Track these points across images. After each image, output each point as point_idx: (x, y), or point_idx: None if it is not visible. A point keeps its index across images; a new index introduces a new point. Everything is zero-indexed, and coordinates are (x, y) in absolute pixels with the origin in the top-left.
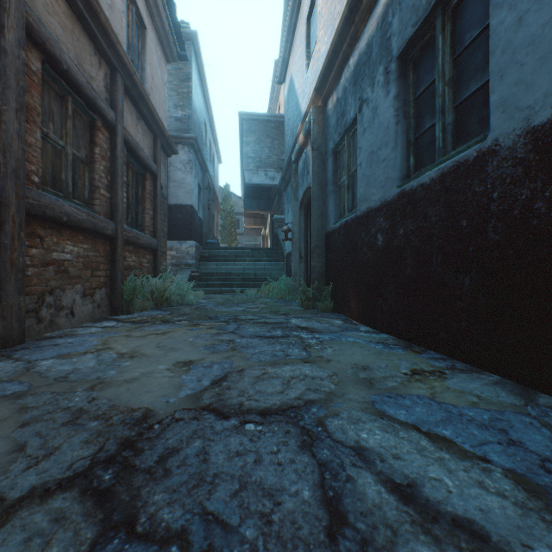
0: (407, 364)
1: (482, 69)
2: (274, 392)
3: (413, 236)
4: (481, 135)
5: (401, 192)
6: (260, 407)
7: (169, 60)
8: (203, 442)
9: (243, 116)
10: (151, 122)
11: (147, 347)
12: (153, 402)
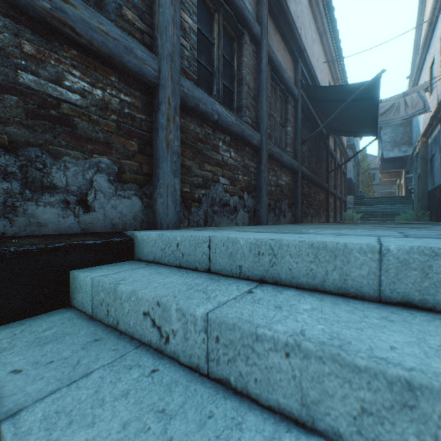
0: None
1: None
2: None
3: None
4: None
5: (440, 184)
6: None
7: None
8: None
9: None
10: (344, 156)
11: None
12: None
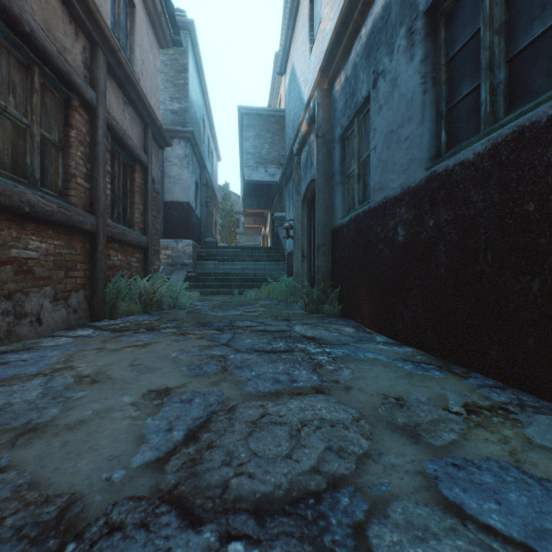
0: (455, 396)
1: None
2: (278, 457)
3: (449, 228)
4: None
5: (431, 175)
6: (256, 494)
7: (162, 46)
8: None
9: (242, 111)
10: (140, 109)
11: (117, 365)
12: (91, 472)
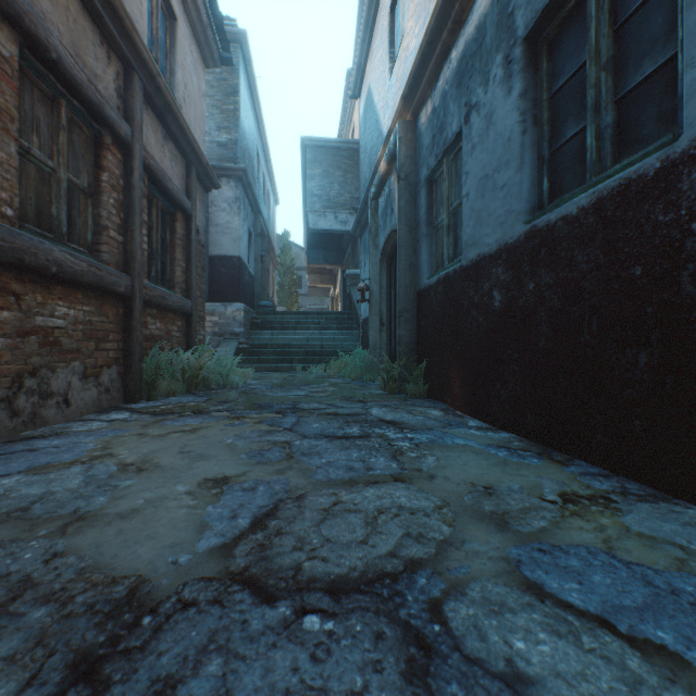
0: (552, 485)
1: (664, 39)
2: (353, 542)
3: (550, 293)
4: (669, 135)
5: (531, 230)
6: (330, 575)
7: (208, 65)
8: (225, 664)
9: (306, 142)
10: (183, 144)
11: (164, 453)
12: (154, 559)
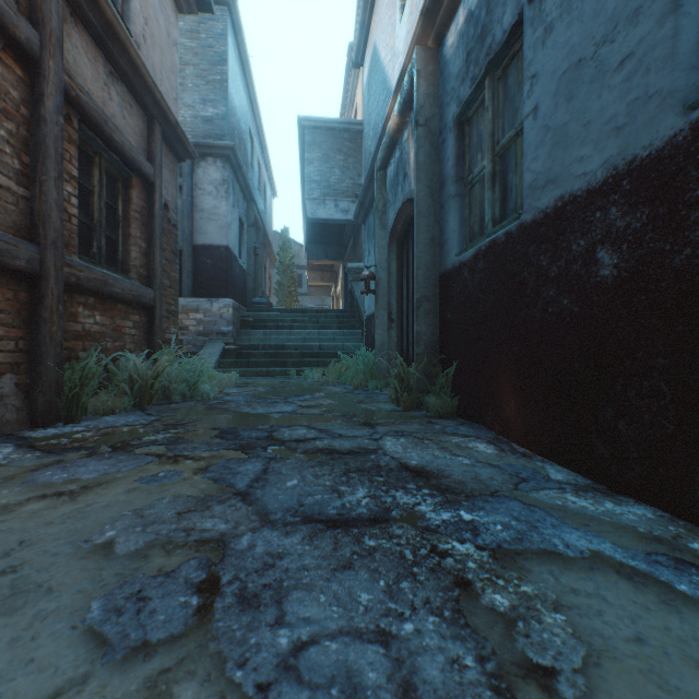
0: None
1: None
2: None
3: None
4: None
5: None
6: None
7: (182, 8)
8: None
9: (304, 123)
10: (139, 90)
11: None
12: None
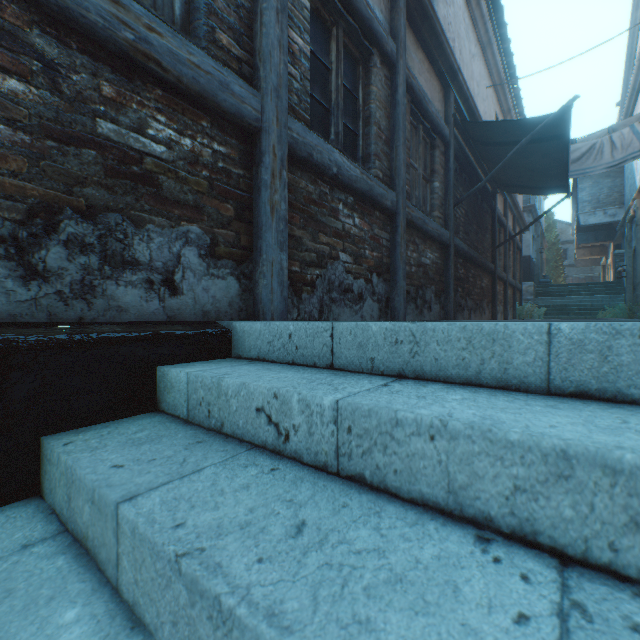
0: None
1: None
2: None
3: None
4: None
5: None
6: None
7: None
8: None
9: None
10: (520, 224)
11: None
12: None
